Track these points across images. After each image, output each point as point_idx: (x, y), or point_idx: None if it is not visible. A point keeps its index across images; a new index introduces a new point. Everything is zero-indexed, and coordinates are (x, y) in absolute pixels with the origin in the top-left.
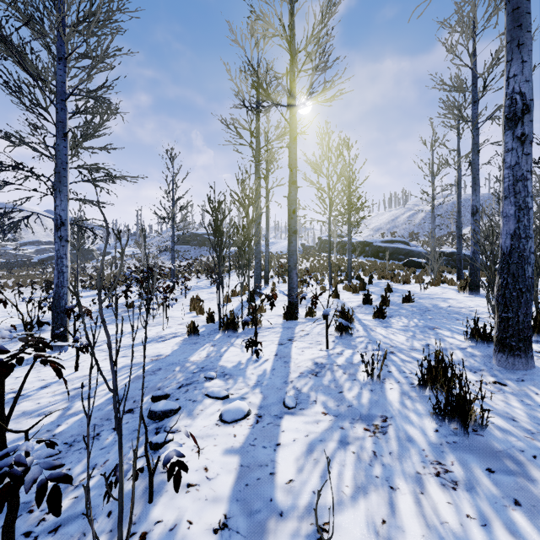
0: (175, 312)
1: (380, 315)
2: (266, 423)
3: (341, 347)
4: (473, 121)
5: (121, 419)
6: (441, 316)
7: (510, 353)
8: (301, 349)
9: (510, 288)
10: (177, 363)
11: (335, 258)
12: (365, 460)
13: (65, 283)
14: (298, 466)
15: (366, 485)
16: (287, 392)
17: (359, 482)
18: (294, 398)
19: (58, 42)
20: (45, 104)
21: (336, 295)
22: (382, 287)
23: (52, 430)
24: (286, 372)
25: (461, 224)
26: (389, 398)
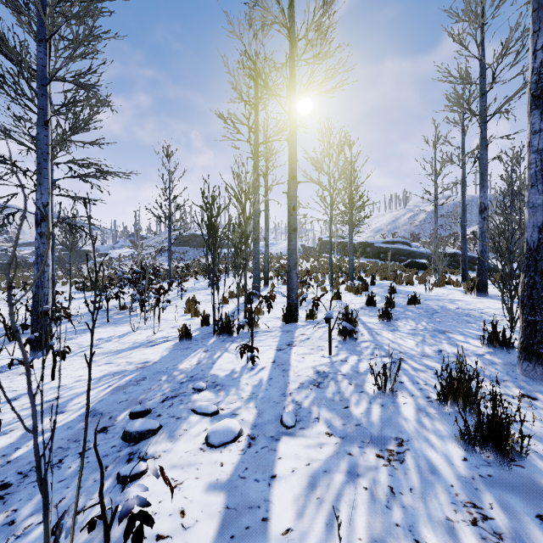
0: (169, 314)
1: (385, 318)
2: (259, 448)
3: (345, 353)
4: (481, 114)
5: (46, 471)
6: (451, 319)
7: (537, 362)
8: (301, 356)
9: (537, 287)
10: (164, 371)
11: (336, 259)
12: (381, 499)
13: (46, 283)
14: (297, 508)
15: (384, 538)
16: (285, 407)
17: (375, 532)
18: (294, 415)
19: (38, 22)
20: (31, 94)
21: (337, 297)
22: (385, 288)
23: (8, 455)
24: (284, 382)
25: (465, 224)
26: (403, 415)
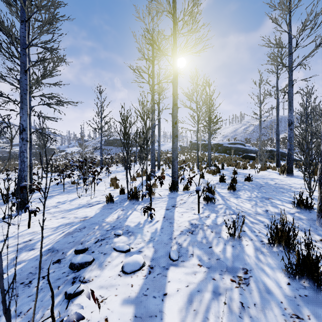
0: (100, 187)
1: (231, 190)
2: (156, 274)
3: (208, 211)
4: (289, 66)
5: (9, 303)
6: (272, 190)
7: None
8: (181, 213)
9: None
10: (97, 223)
11: (200, 153)
12: (235, 311)
13: (25, 168)
14: (181, 317)
15: None
16: (171, 247)
17: None
18: (177, 252)
19: (21, 10)
20: (18, 55)
21: (202, 176)
22: (230, 171)
23: None
24: (171, 230)
25: (278, 132)
26: (246, 253)
